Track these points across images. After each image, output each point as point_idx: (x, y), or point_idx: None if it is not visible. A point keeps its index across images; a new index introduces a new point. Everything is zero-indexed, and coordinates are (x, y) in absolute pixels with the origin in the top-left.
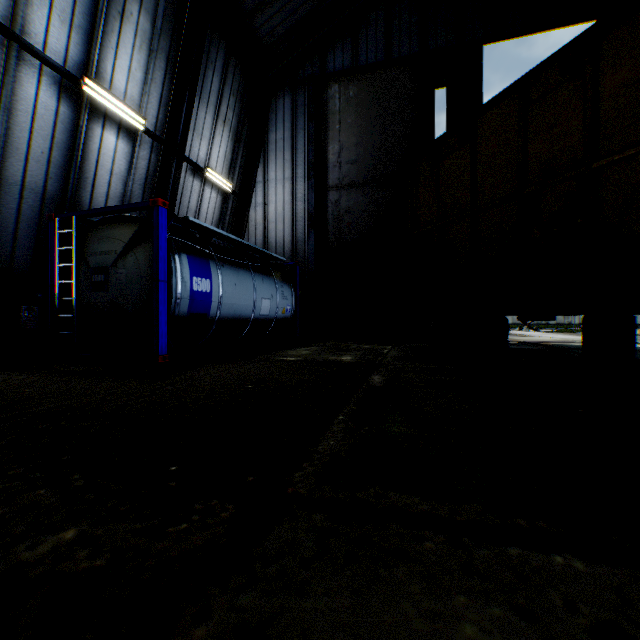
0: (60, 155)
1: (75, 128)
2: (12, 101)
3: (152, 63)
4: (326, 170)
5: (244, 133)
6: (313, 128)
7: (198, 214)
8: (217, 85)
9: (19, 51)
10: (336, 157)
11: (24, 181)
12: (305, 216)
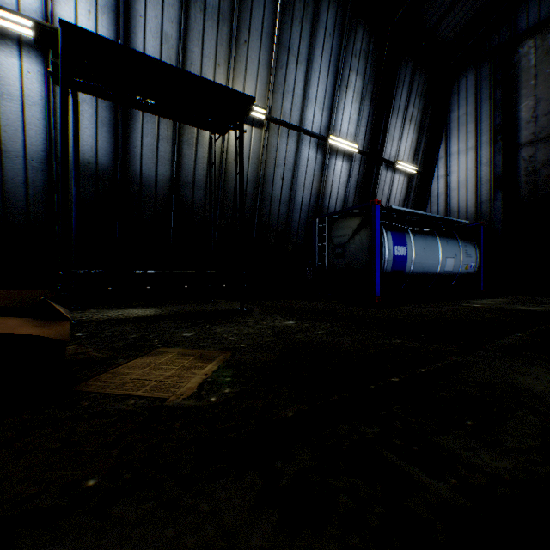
0: (316, 182)
1: (322, 165)
2: (299, 162)
3: (362, 106)
4: (516, 129)
5: (426, 121)
6: (499, 94)
7: (389, 196)
8: (405, 96)
9: (302, 135)
10: (529, 113)
11: (301, 201)
12: (490, 178)
